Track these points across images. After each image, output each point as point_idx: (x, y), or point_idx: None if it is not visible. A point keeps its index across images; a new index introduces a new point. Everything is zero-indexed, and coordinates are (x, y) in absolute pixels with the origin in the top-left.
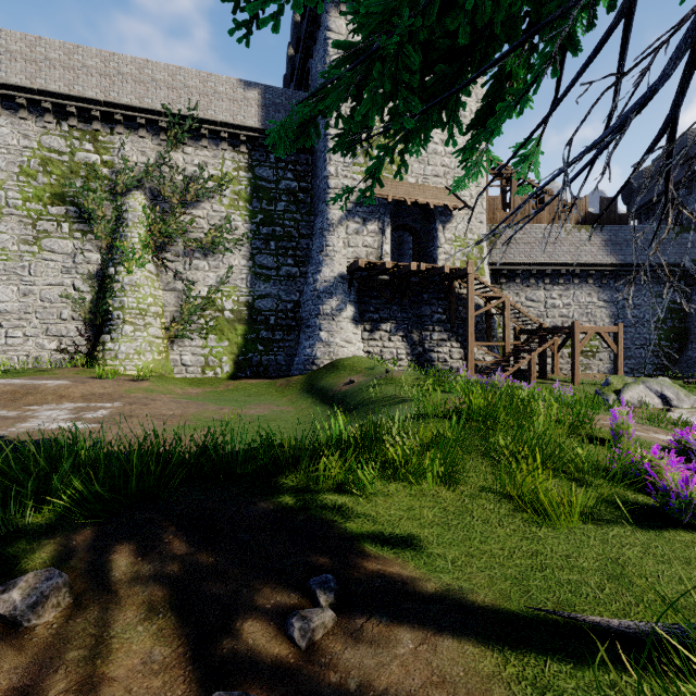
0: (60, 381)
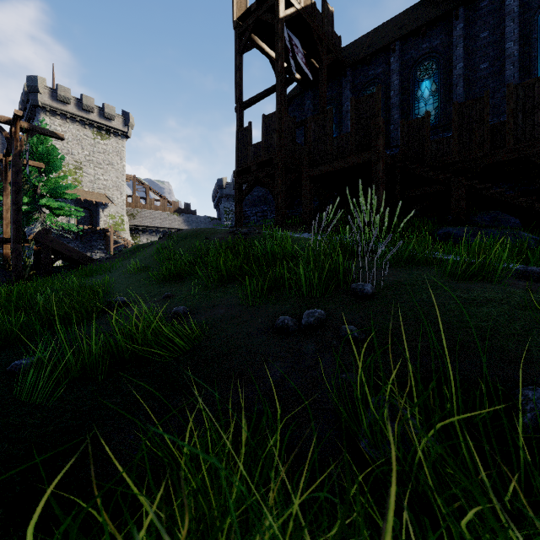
0: None
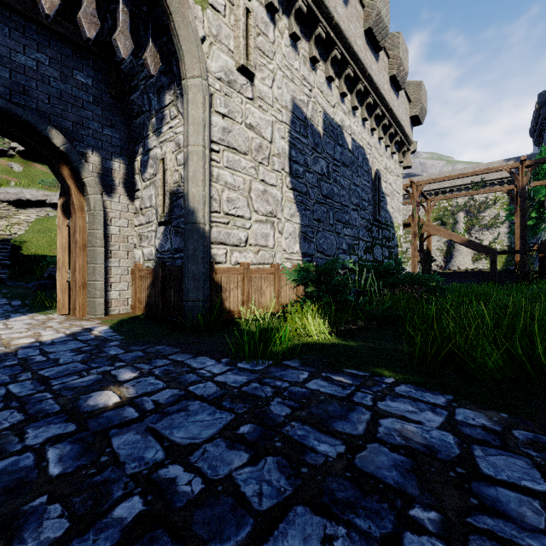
0: None
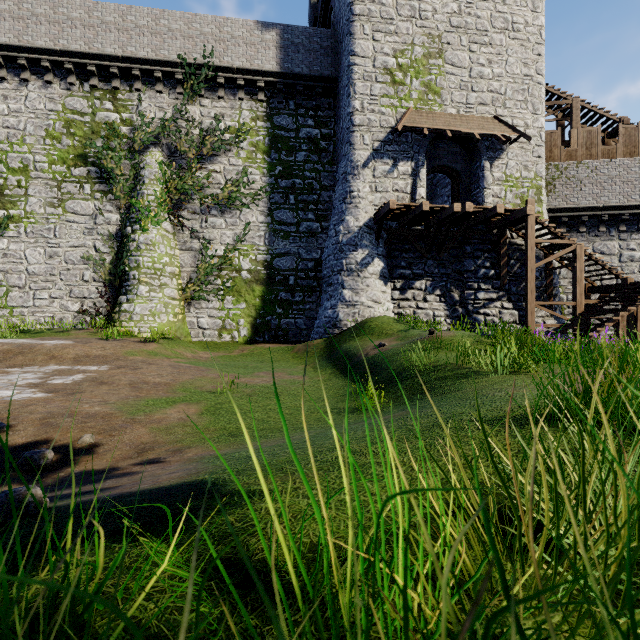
0: (64, 341)
